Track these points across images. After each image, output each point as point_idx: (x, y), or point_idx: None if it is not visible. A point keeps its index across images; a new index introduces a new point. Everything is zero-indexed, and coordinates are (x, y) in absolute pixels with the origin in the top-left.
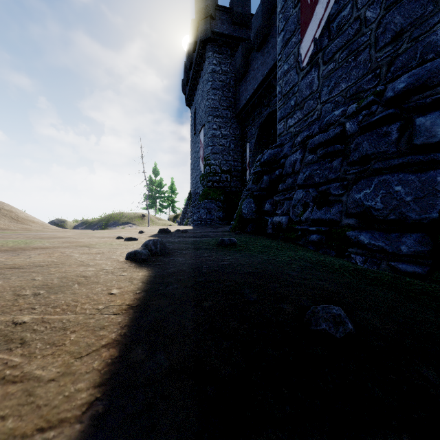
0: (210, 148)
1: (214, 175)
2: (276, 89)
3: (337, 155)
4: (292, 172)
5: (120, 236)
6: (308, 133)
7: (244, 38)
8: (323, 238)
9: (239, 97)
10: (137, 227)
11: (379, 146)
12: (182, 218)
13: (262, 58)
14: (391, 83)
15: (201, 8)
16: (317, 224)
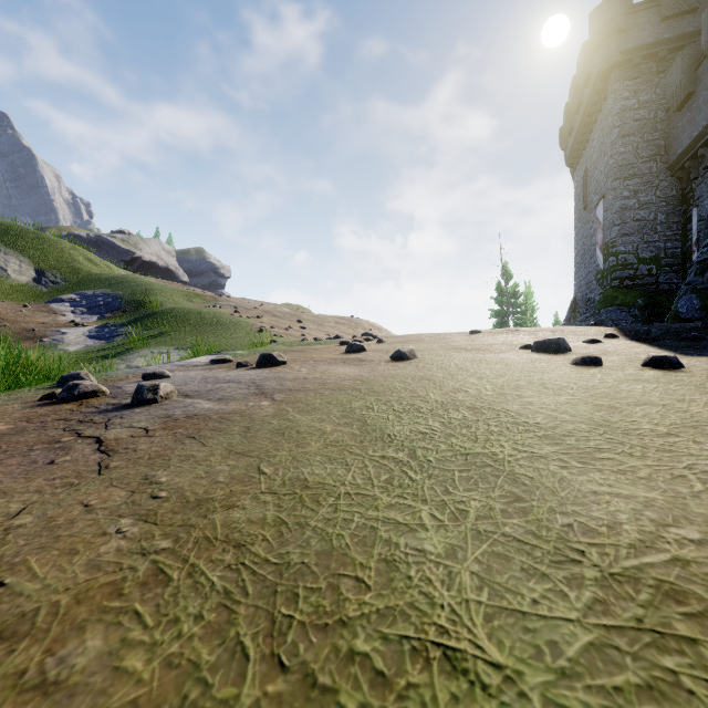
0: (617, 229)
1: (623, 269)
2: None
3: None
4: None
5: None
6: None
7: (687, 33)
8: None
9: (676, 136)
10: None
11: None
12: None
13: None
14: None
15: (600, 27)
16: None
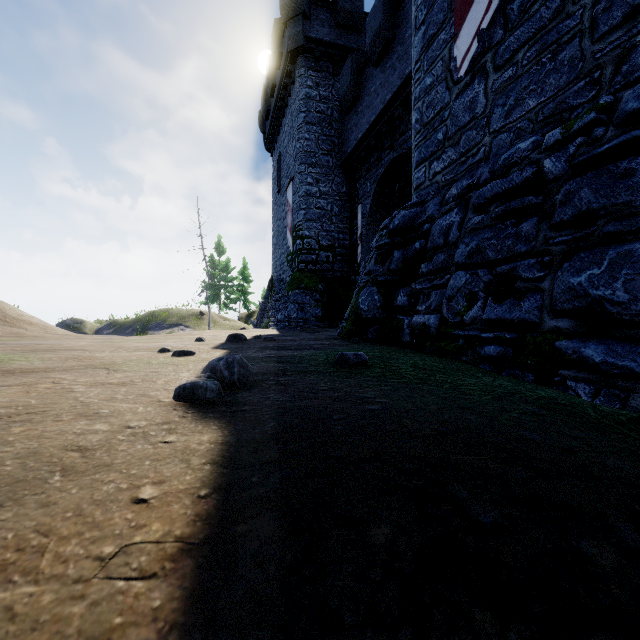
0: (303, 213)
1: (308, 253)
2: (403, 122)
3: (529, 214)
4: (444, 243)
5: (165, 347)
6: (470, 182)
7: (353, 49)
8: (508, 352)
9: (346, 137)
10: (193, 332)
11: (615, 195)
12: (260, 317)
13: (382, 75)
14: (626, 90)
15: (289, 1)
16: (495, 328)
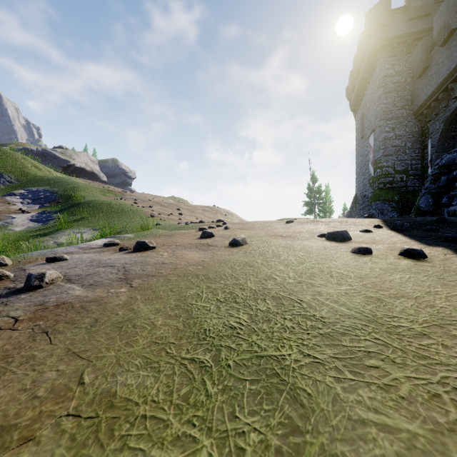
0: (382, 151)
1: (386, 177)
2: None
3: None
4: None
5: None
6: None
7: (424, 29)
8: None
9: (418, 94)
10: None
11: None
12: None
13: (447, 52)
14: None
15: (371, 23)
16: None
